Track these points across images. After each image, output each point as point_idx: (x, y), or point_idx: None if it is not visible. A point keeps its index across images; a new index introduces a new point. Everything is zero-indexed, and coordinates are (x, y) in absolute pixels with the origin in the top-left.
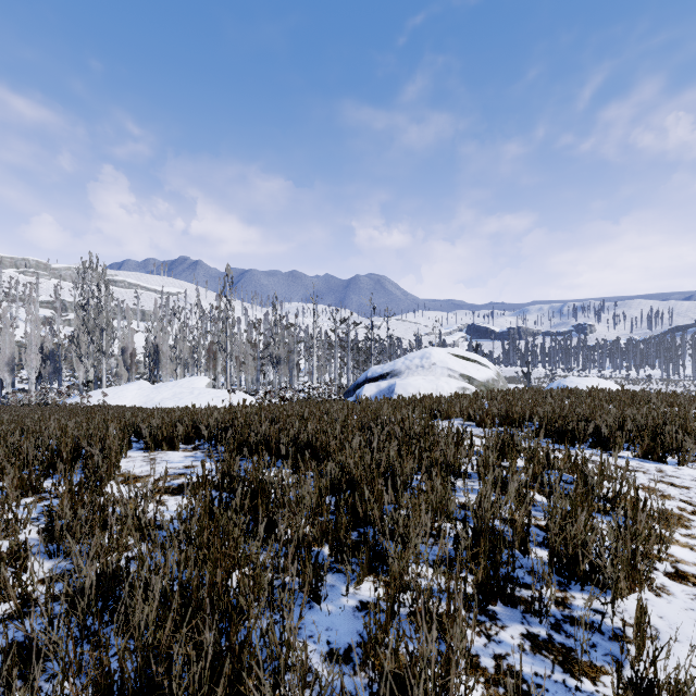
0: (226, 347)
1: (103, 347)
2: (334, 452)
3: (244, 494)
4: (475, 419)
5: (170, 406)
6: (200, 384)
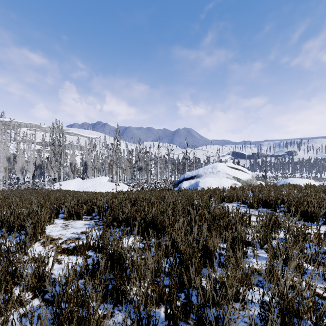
0: (117, 162)
1: (61, 162)
2: (168, 228)
3: (106, 264)
4: (246, 203)
5: (90, 190)
6: (105, 180)
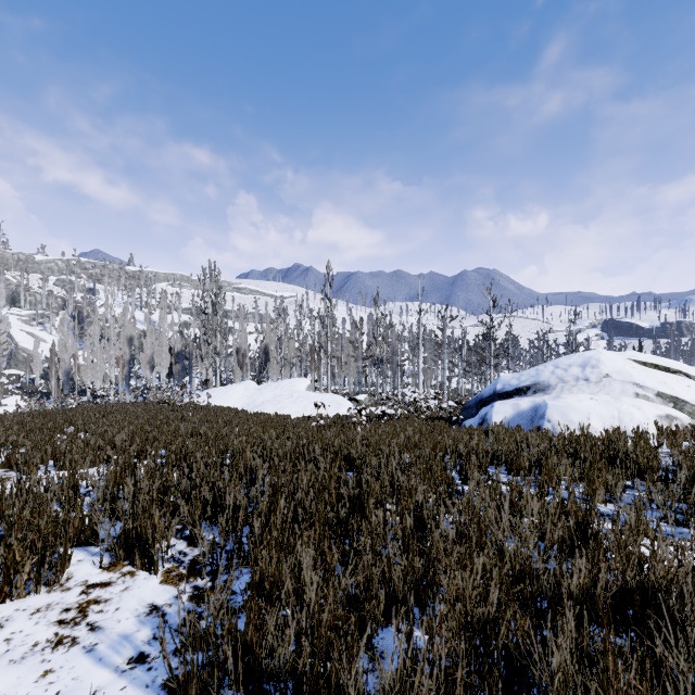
0: (327, 348)
1: (217, 348)
2: None
3: None
4: None
5: (268, 409)
6: (301, 386)
